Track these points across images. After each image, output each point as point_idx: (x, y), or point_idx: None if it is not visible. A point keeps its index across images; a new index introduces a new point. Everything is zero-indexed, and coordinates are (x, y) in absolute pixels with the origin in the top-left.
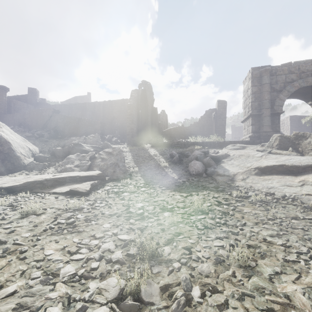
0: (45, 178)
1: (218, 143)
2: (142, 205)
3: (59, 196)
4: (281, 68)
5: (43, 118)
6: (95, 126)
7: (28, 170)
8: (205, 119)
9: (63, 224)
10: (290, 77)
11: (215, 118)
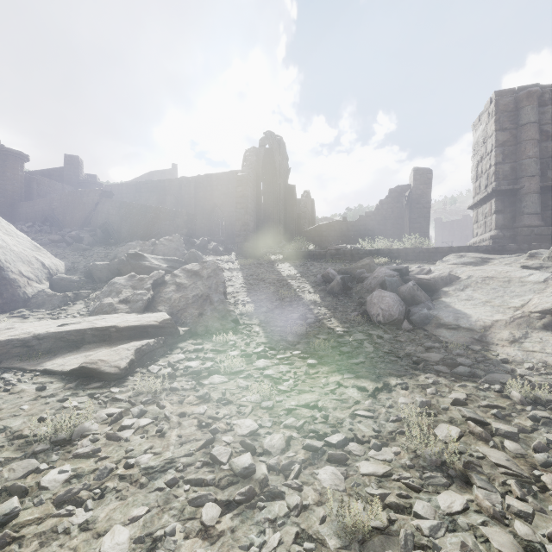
0: (35, 332)
1: (424, 252)
2: (251, 429)
3: (52, 381)
4: None
5: (83, 208)
6: (176, 220)
7: (32, 308)
8: (388, 205)
9: None
10: None
11: (409, 203)
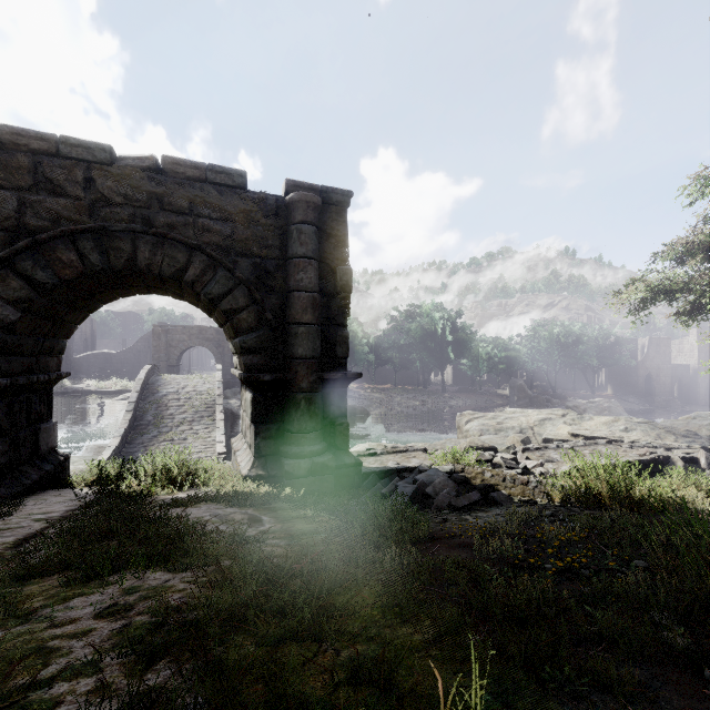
0: None
1: (117, 392)
2: None
3: None
4: (176, 329)
5: None
6: None
7: None
8: (142, 343)
9: None
10: (183, 337)
11: None
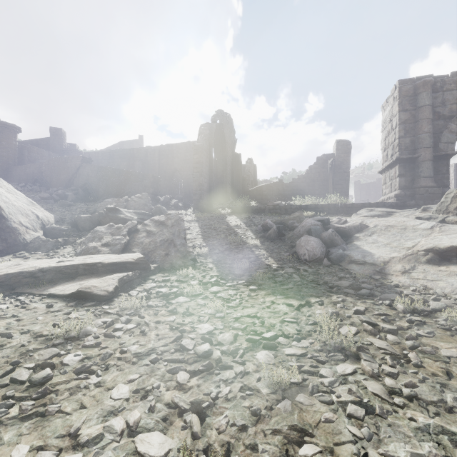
0: (39, 266)
1: (342, 207)
2: (209, 330)
3: (56, 302)
4: (451, 79)
5: (67, 171)
6: (144, 181)
7: (30, 251)
8: (316, 170)
9: (23, 382)
10: None
11: (333, 168)
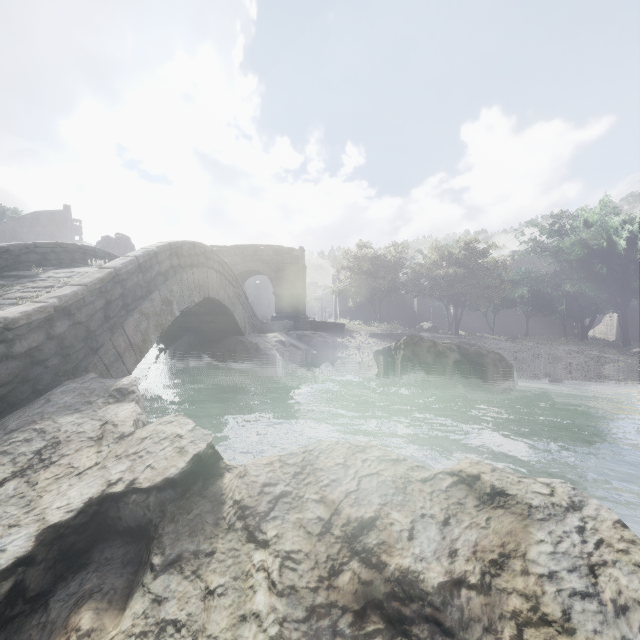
0: None
1: None
2: None
3: None
4: (228, 250)
5: None
6: None
7: None
8: None
9: None
10: (236, 260)
11: None
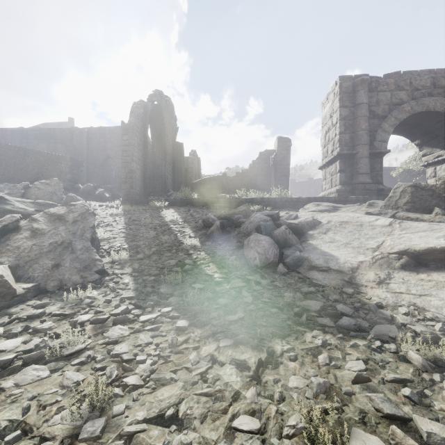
0: None
1: (289, 201)
2: None
3: None
4: (384, 80)
5: None
6: (59, 165)
7: None
8: (259, 165)
9: None
10: (398, 96)
11: (274, 164)
